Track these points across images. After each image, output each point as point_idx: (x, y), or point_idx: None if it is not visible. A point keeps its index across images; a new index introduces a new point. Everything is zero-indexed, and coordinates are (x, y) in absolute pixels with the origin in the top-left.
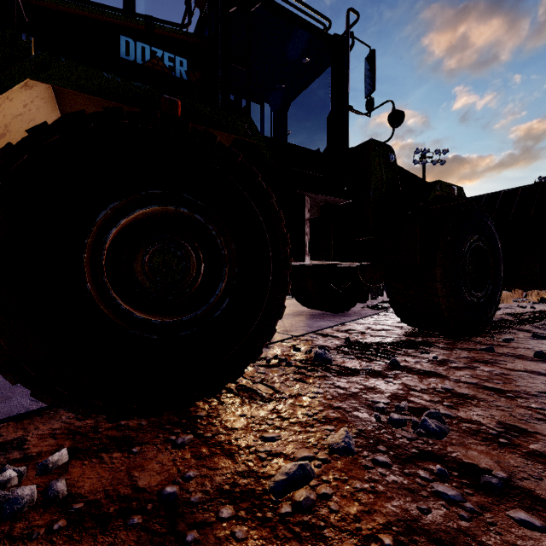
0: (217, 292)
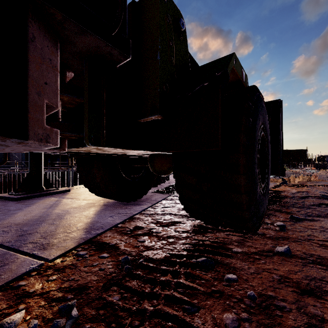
0: None
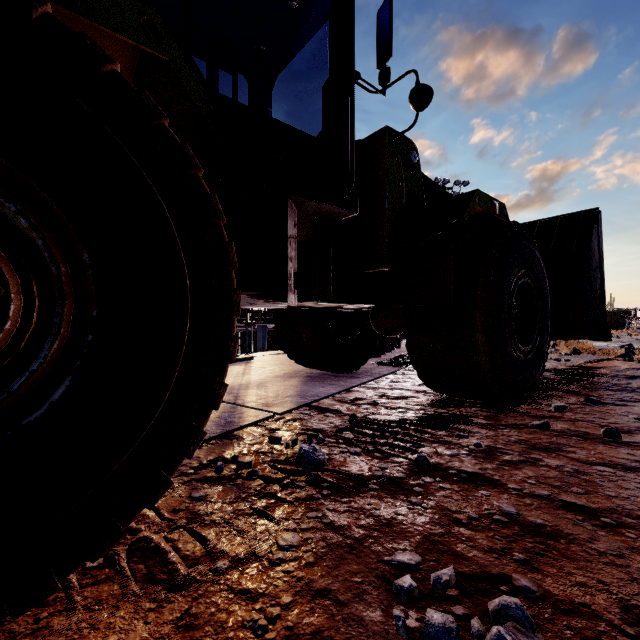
0: (33, 364)
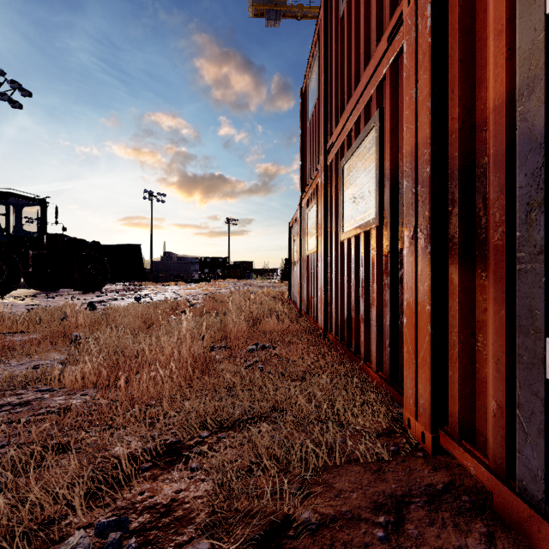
0: (3, 277)
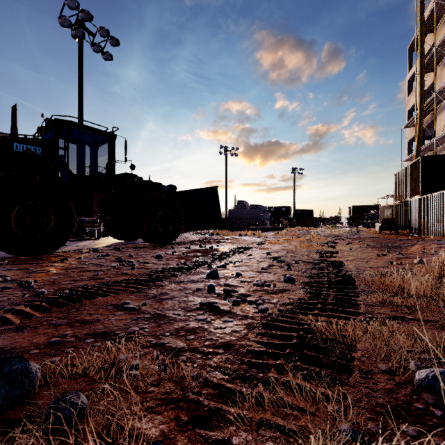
0: (49, 227)
